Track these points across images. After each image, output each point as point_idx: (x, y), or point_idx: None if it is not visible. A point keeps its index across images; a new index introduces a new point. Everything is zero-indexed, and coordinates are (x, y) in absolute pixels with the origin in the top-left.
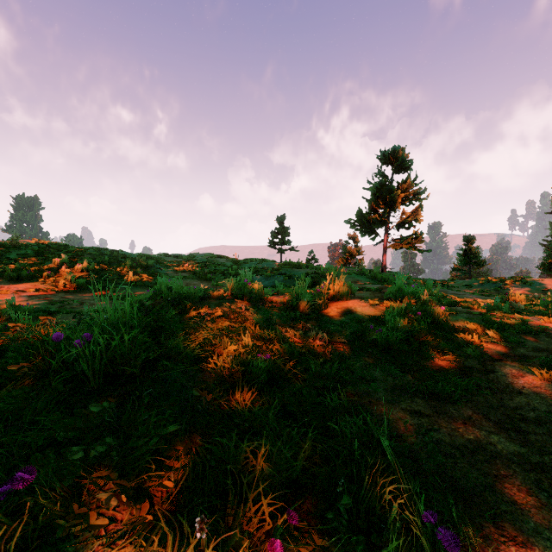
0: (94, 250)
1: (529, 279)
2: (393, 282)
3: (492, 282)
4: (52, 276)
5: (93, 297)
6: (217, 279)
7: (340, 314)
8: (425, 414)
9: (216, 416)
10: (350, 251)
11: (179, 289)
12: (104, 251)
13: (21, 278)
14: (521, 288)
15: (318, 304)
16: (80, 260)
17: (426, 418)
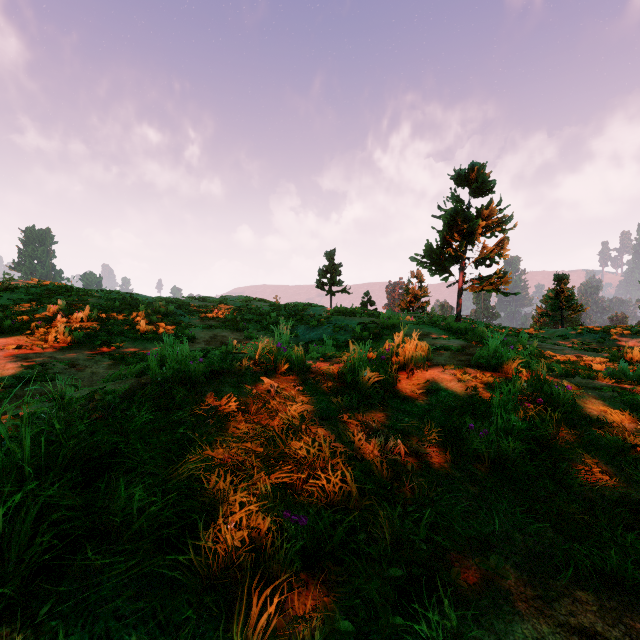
0: (103, 293)
1: None
2: (476, 336)
3: (594, 332)
4: (42, 327)
5: (90, 355)
6: (252, 328)
7: (415, 394)
8: None
9: None
10: (414, 292)
11: (177, 362)
12: (116, 294)
13: (3, 330)
14: (631, 340)
15: (384, 380)
16: (83, 306)
17: None
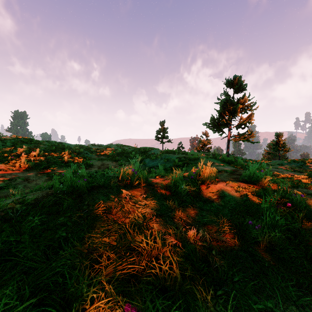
0: (48, 142)
1: None
2: (238, 164)
3: (296, 162)
4: (14, 160)
5: (36, 174)
6: (122, 160)
7: (211, 199)
8: None
9: None
10: (203, 142)
11: (70, 181)
12: (54, 143)
13: None
14: None
15: (193, 190)
16: (36, 148)
17: None
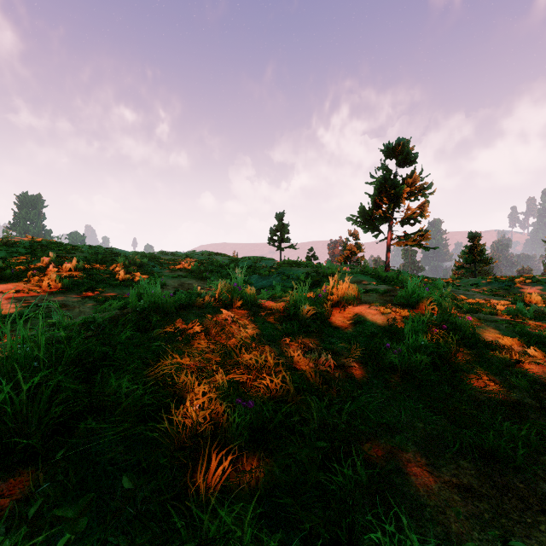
0: (87, 248)
1: (540, 277)
2: (400, 282)
3: (501, 281)
4: (37, 276)
5: (77, 298)
6: (214, 277)
7: (346, 324)
8: (481, 492)
9: (151, 539)
10: (351, 248)
11: (152, 296)
12: (98, 249)
13: (4, 277)
14: (532, 287)
15: (320, 313)
16: (70, 258)
17: (485, 502)
